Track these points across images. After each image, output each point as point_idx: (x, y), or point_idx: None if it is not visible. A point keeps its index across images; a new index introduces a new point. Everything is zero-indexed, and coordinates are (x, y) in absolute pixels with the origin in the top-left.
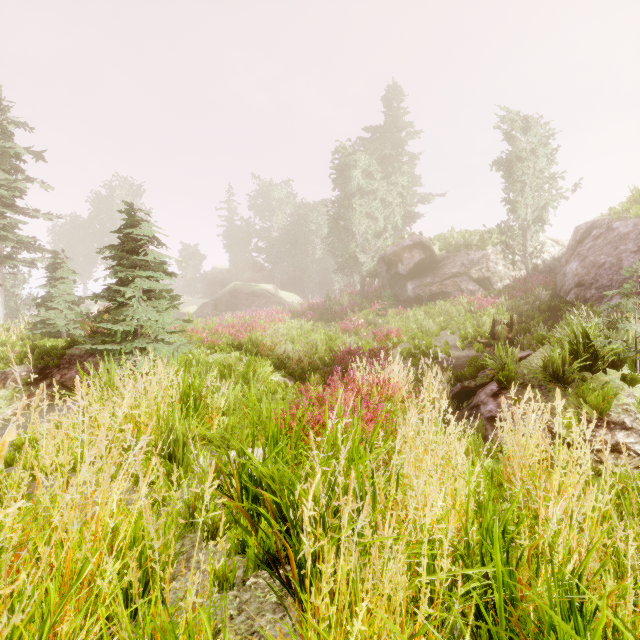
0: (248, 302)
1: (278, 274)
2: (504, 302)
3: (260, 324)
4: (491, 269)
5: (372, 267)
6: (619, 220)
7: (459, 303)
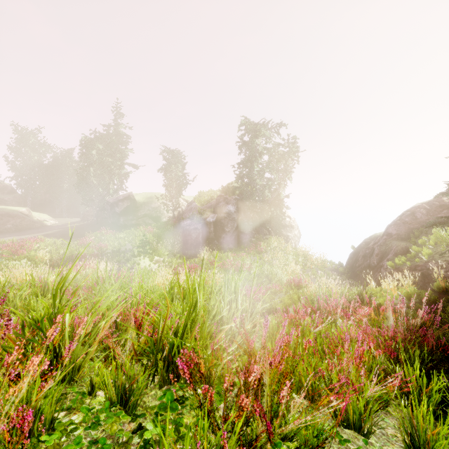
0: (3, 221)
1: (30, 197)
2: (155, 231)
3: (27, 243)
4: (161, 212)
5: (103, 205)
6: (195, 202)
7: (141, 230)
